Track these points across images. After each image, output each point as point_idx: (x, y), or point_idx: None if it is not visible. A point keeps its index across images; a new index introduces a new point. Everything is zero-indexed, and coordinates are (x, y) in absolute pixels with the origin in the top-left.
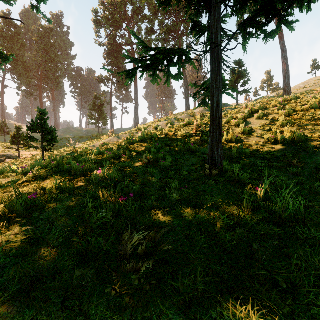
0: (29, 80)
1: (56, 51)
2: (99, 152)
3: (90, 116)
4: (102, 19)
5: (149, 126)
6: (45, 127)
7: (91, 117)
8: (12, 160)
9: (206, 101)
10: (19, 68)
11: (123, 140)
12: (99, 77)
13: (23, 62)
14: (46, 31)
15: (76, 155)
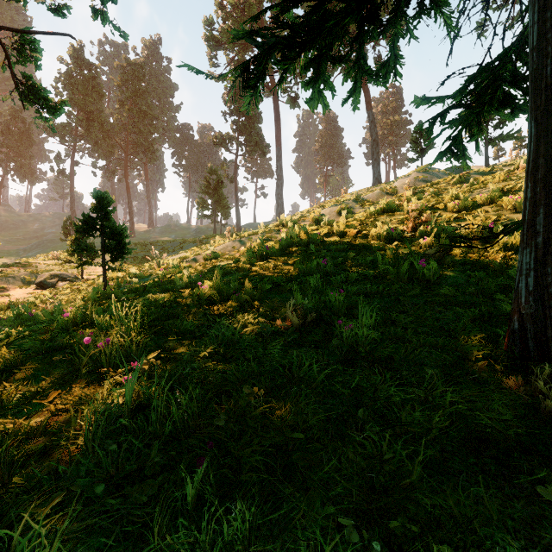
0: (110, 150)
1: (149, 100)
2: (188, 280)
3: (200, 203)
4: (221, 34)
5: (303, 217)
6: (108, 226)
7: (202, 205)
8: (67, 283)
9: (460, 142)
10: (95, 133)
11: (249, 248)
12: (217, 137)
13: (100, 123)
14: (135, 68)
15: (148, 284)
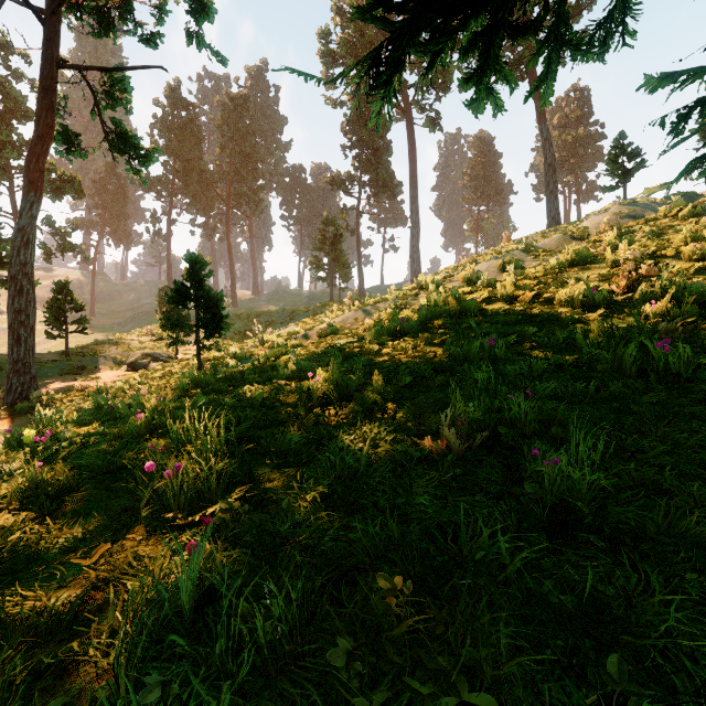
0: (209, 204)
1: (253, 140)
2: (295, 366)
3: (314, 263)
4: (339, 46)
5: (449, 276)
6: (203, 295)
7: (316, 265)
8: (160, 364)
9: None
10: (193, 184)
11: (376, 320)
12: (334, 178)
13: (199, 172)
14: (237, 103)
15: (247, 370)
